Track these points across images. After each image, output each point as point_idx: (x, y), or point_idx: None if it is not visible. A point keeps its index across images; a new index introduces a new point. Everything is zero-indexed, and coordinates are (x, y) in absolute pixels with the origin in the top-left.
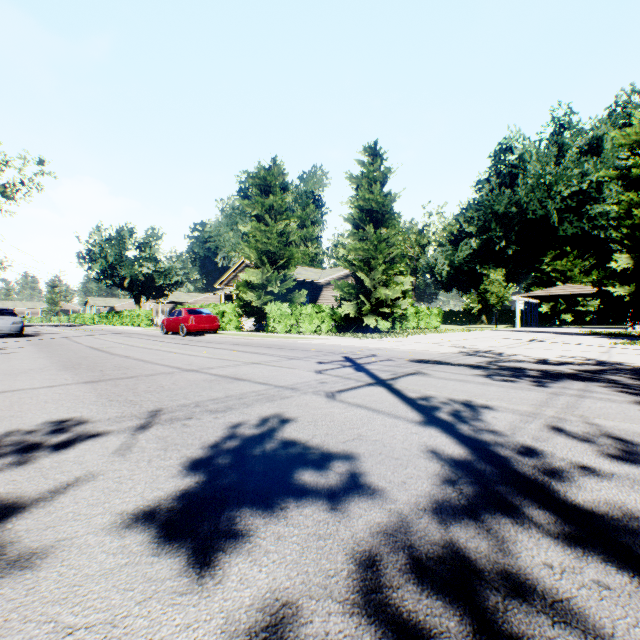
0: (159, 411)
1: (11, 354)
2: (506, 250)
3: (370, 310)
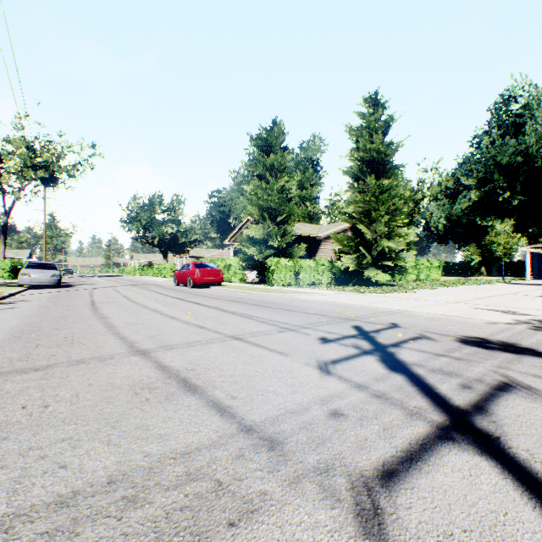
0: None
1: (7, 310)
2: (510, 201)
3: (371, 263)
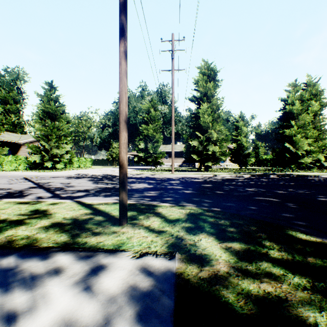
0: None
1: None
2: None
3: (49, 159)
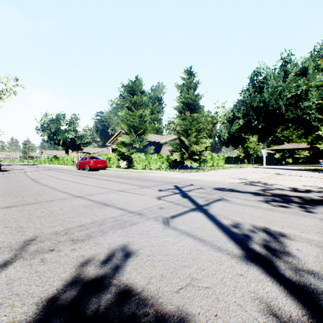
0: (33, 240)
1: None
2: (257, 125)
3: (188, 157)
